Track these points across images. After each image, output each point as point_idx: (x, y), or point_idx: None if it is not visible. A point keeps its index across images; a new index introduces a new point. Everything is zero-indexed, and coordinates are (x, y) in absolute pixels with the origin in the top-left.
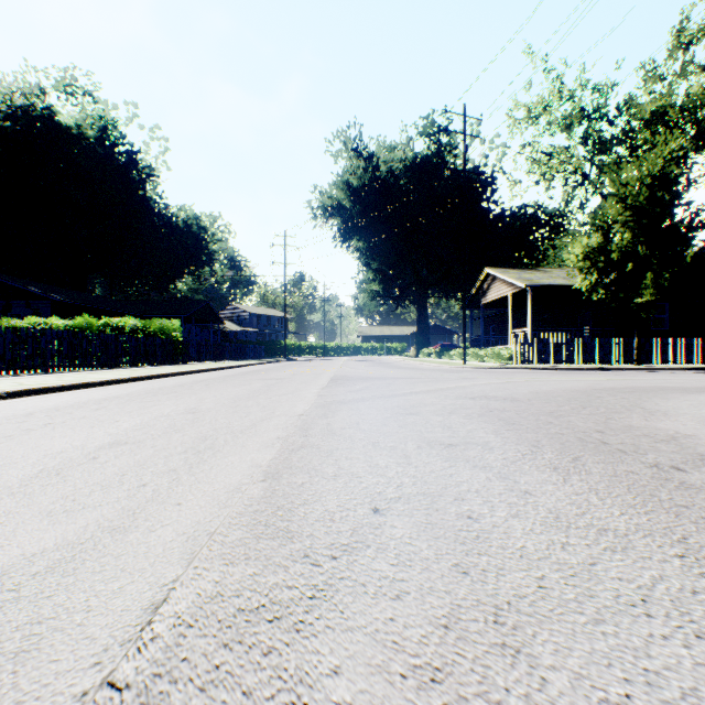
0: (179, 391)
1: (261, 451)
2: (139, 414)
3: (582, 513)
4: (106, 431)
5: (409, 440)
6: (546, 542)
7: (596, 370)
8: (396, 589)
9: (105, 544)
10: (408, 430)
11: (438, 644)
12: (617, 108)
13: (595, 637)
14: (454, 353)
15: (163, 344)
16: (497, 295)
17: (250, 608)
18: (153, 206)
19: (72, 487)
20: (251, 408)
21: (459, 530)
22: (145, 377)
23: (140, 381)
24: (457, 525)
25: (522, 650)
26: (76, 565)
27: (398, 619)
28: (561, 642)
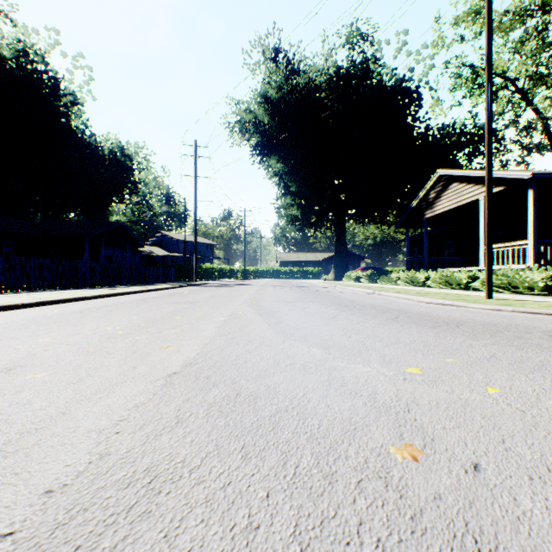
0: None
1: None
2: None
3: None
4: None
5: None
6: None
7: None
8: None
9: None
10: None
11: None
12: None
13: None
14: (396, 276)
15: None
16: (455, 203)
17: None
18: (79, 135)
19: None
20: None
21: None
22: None
23: None
24: None
25: None
26: None
27: None
28: None
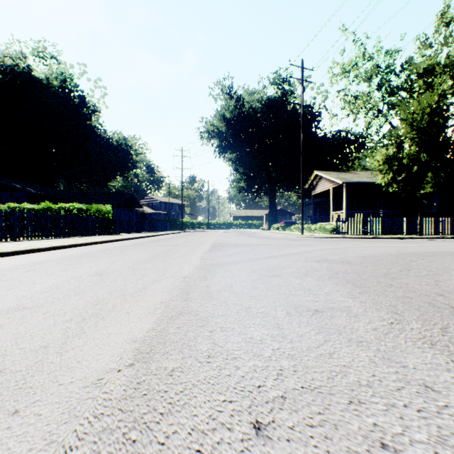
0: (99, 255)
1: (142, 318)
2: (56, 276)
3: None
4: (16, 294)
5: (277, 304)
6: None
7: (393, 239)
8: None
9: None
10: (274, 293)
11: None
12: (401, 66)
13: None
14: (294, 227)
15: (99, 221)
16: (322, 189)
17: None
18: (97, 131)
19: None
20: (148, 270)
21: None
22: (81, 244)
23: (77, 247)
24: None
25: None
26: None
27: None
28: None
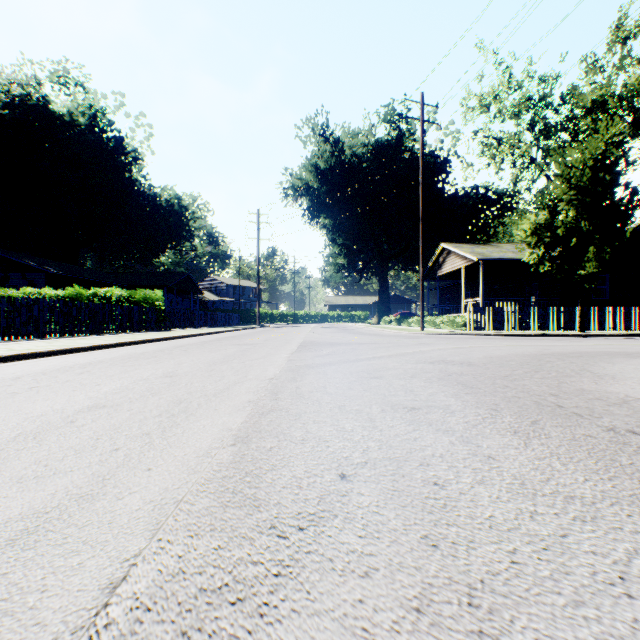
0: (159, 356)
1: (232, 414)
2: (120, 378)
3: (546, 479)
4: (86, 394)
5: (373, 403)
6: (515, 511)
7: (543, 336)
8: (364, 565)
9: (70, 514)
10: (372, 393)
11: (411, 632)
12: (561, 97)
13: (577, 623)
14: (412, 320)
15: (147, 312)
16: (452, 268)
17: (212, 588)
18: (139, 187)
19: (46, 451)
20: (225, 372)
21: (426, 498)
22: (129, 342)
23: (124, 346)
24: (424, 493)
25: (501, 639)
26: (38, 537)
27: (367, 601)
28: (541, 630)
